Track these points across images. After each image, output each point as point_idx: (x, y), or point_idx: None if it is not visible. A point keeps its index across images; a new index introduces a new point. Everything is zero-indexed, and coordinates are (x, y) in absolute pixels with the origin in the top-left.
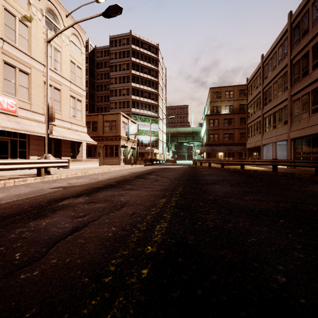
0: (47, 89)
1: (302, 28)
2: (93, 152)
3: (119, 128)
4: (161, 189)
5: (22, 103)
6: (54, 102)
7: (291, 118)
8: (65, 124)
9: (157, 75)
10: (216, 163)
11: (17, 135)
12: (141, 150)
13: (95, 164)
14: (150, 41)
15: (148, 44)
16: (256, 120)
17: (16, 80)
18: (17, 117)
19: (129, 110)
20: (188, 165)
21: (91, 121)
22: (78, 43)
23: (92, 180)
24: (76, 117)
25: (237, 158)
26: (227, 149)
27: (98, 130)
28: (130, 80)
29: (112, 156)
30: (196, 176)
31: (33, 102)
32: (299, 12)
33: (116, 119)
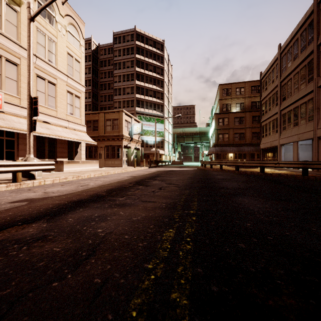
0: (29, 77)
1: None
2: (94, 153)
3: (122, 127)
4: (166, 204)
5: (9, 97)
6: (49, 97)
7: (319, 113)
8: (61, 122)
9: (163, 73)
10: (229, 165)
11: (3, 134)
12: (146, 151)
13: (94, 166)
14: (155, 38)
15: (154, 41)
16: (271, 117)
17: (1, 71)
18: (3, 113)
19: (134, 109)
20: (196, 167)
21: (92, 120)
22: (76, 35)
23: (79, 188)
24: (74, 115)
25: (248, 159)
26: (238, 150)
27: (99, 129)
28: (134, 78)
29: (114, 158)
30: (209, 181)
31: (23, 97)
32: None
33: (118, 118)
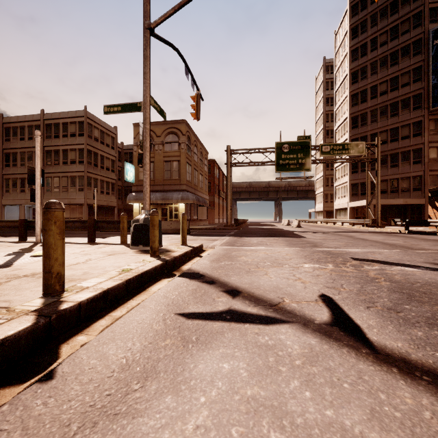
0: None
1: (54, 131)
2: None
3: None
4: None
5: None
6: None
7: (44, 189)
8: None
9: None
10: None
11: None
12: None
13: None
14: None
15: None
16: None
17: None
18: None
19: None
20: None
21: None
22: None
23: None
24: None
25: None
26: None
27: None
28: None
29: None
30: None
31: None
32: (52, 119)
33: None
